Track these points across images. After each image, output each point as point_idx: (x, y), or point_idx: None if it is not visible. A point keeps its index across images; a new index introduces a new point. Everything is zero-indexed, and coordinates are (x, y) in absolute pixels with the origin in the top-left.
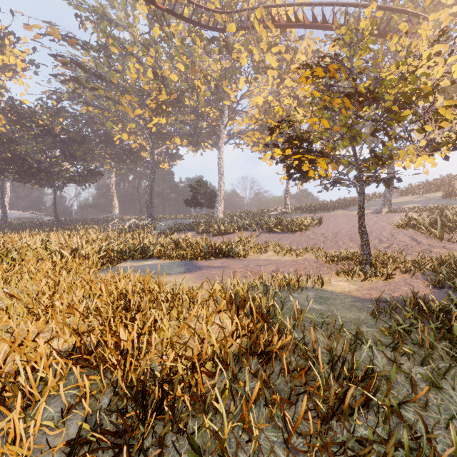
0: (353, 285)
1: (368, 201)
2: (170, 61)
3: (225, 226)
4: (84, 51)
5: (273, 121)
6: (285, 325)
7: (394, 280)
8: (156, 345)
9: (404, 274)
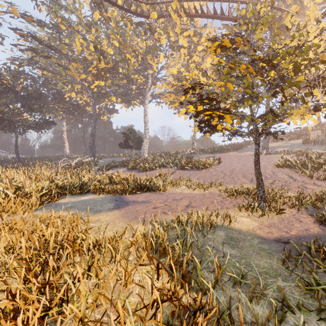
0: (255, 222)
1: (251, 145)
2: (107, 38)
3: (149, 164)
4: (39, 27)
5: (187, 84)
6: (206, 288)
7: (285, 216)
8: (65, 322)
9: (291, 209)
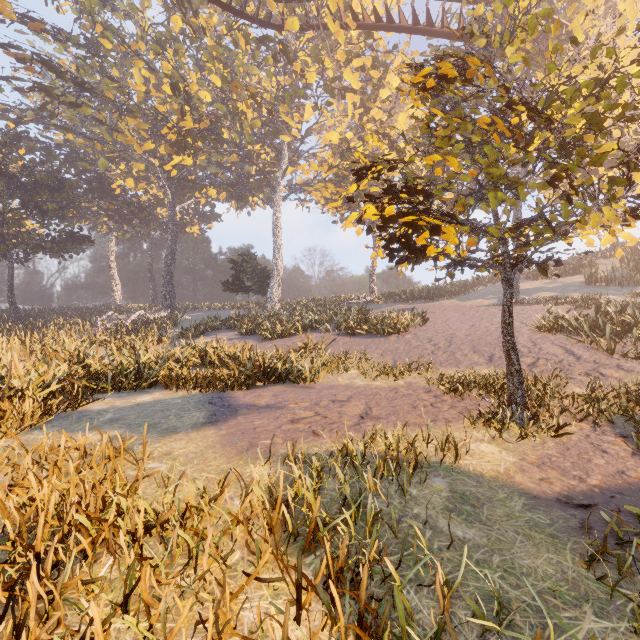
0: (509, 454)
1: (483, 287)
2: (198, 68)
3: (282, 325)
4: (57, 42)
5: (363, 158)
6: None
7: (570, 438)
8: None
9: (579, 422)
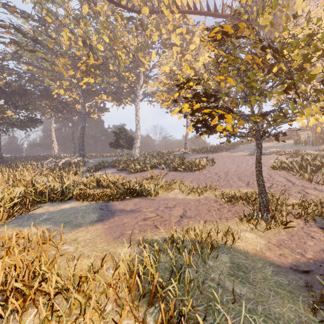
0: (261, 239)
1: (242, 145)
2: (96, 33)
3: (140, 165)
4: (22, 18)
5: (182, 78)
6: None
7: (293, 229)
8: None
9: (297, 219)
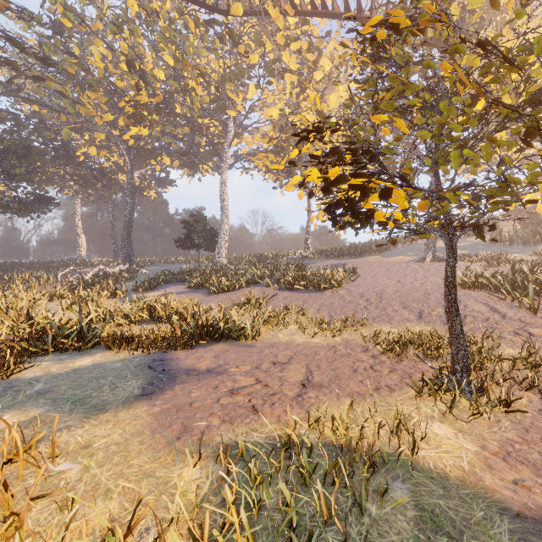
0: (467, 440)
1: (403, 245)
2: (152, 48)
3: (227, 280)
4: (21, 20)
5: (305, 119)
6: None
7: (524, 415)
8: None
9: (525, 391)
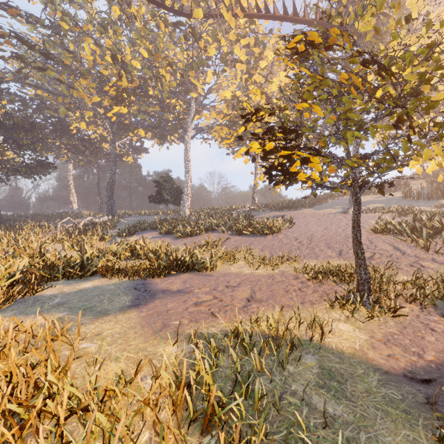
0: (361, 333)
1: (332, 200)
2: (131, 44)
3: (191, 227)
4: (28, 24)
5: (249, 106)
6: None
7: (405, 318)
8: None
9: (410, 304)
